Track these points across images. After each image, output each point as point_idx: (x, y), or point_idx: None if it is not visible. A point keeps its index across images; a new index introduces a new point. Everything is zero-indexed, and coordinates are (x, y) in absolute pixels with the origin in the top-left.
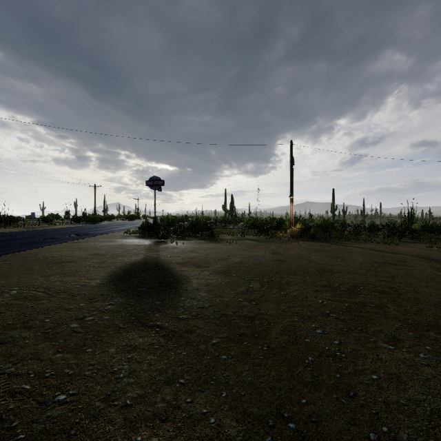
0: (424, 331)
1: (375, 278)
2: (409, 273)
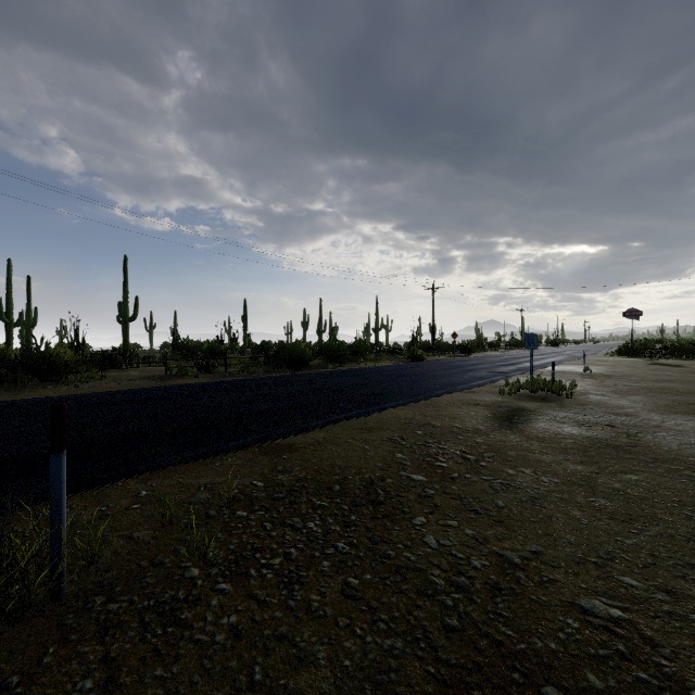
0: None
1: None
2: None
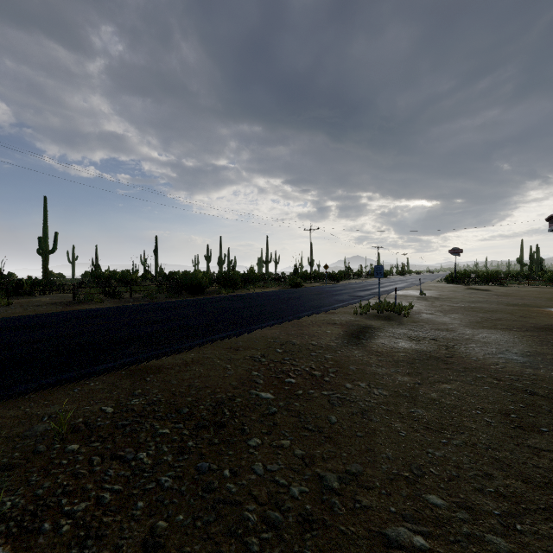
0: None
1: None
2: None
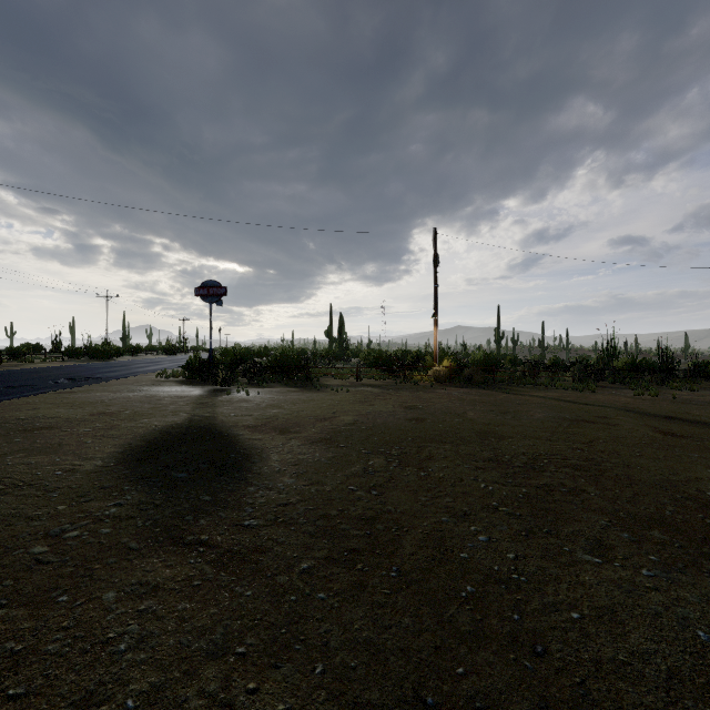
0: (644, 529)
1: (565, 445)
2: (614, 436)
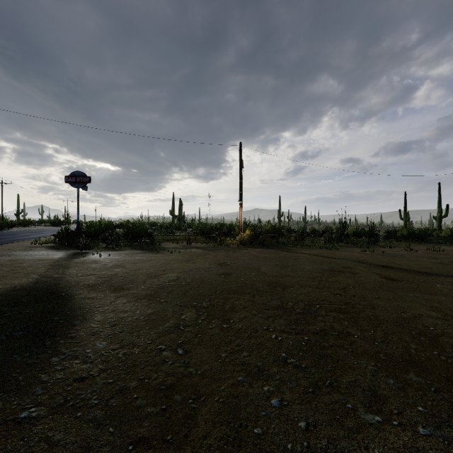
0: (403, 372)
1: (329, 292)
2: (358, 282)
